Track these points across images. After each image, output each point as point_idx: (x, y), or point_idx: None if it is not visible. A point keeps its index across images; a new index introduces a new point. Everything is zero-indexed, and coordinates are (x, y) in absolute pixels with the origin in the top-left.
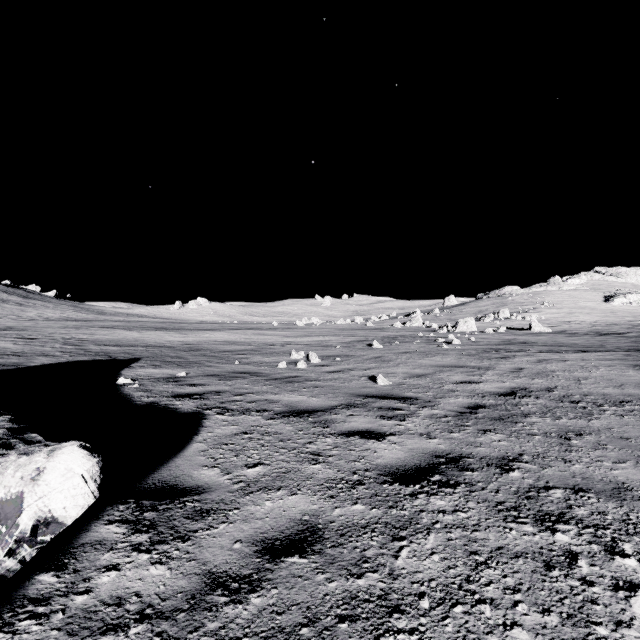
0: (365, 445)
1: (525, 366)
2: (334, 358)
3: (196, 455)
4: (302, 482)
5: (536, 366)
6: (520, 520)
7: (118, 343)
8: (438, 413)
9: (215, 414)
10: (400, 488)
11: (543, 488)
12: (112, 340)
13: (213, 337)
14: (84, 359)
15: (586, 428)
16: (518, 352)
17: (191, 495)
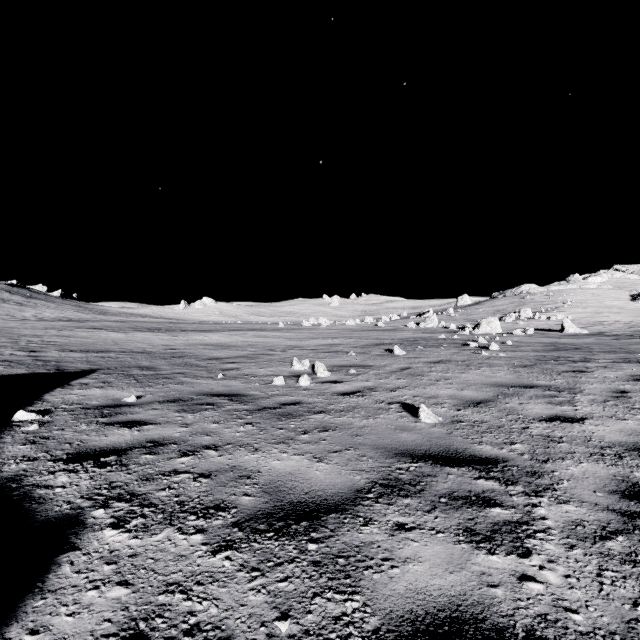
0: None
1: (624, 387)
2: (347, 370)
3: None
4: None
5: None
6: None
7: (89, 348)
8: (581, 518)
9: (107, 525)
10: None
11: None
12: (85, 344)
13: (207, 340)
14: (17, 372)
15: None
16: (586, 362)
17: None
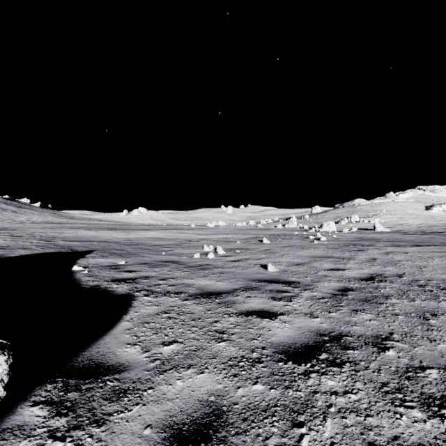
0: (261, 324)
1: (377, 257)
2: (235, 250)
3: (122, 333)
4: (209, 360)
5: (385, 257)
6: (407, 404)
7: (79, 239)
8: (317, 295)
9: (142, 296)
10: (294, 367)
11: (419, 368)
12: (75, 237)
13: (148, 235)
14: (52, 251)
15: (438, 309)
16: (369, 246)
17: (112, 373)
